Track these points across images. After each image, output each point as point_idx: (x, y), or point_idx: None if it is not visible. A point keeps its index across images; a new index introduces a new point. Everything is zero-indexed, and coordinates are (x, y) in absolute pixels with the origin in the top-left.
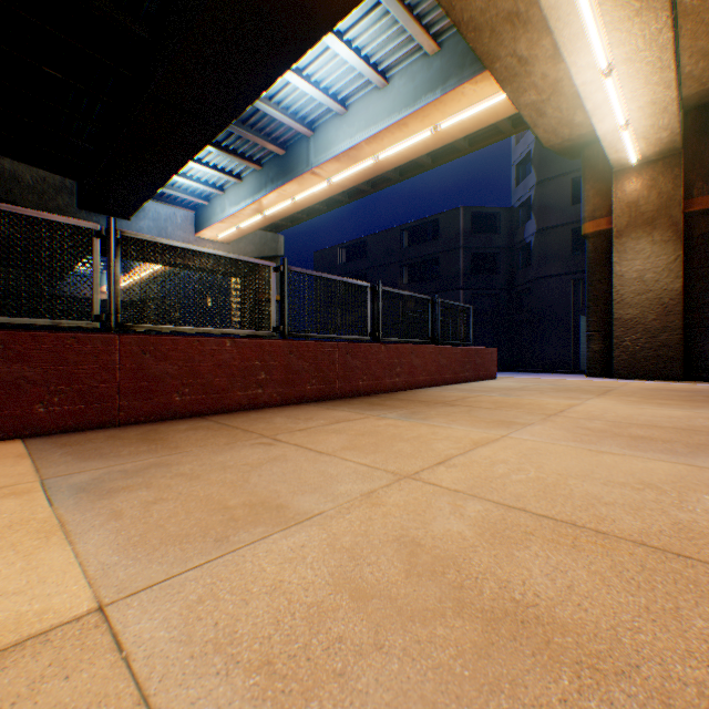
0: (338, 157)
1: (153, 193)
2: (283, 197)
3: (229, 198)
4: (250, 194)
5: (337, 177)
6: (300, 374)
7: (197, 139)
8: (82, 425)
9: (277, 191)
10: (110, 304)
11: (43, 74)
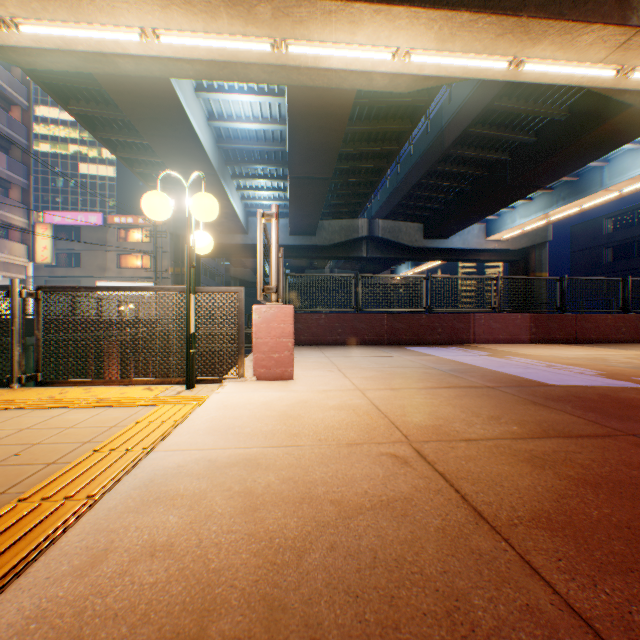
0: (632, 178)
1: (472, 224)
2: (569, 208)
3: (518, 213)
4: (539, 209)
5: (627, 188)
6: (639, 330)
7: (521, 195)
8: (565, 342)
9: (566, 205)
10: (563, 303)
11: (440, 186)
